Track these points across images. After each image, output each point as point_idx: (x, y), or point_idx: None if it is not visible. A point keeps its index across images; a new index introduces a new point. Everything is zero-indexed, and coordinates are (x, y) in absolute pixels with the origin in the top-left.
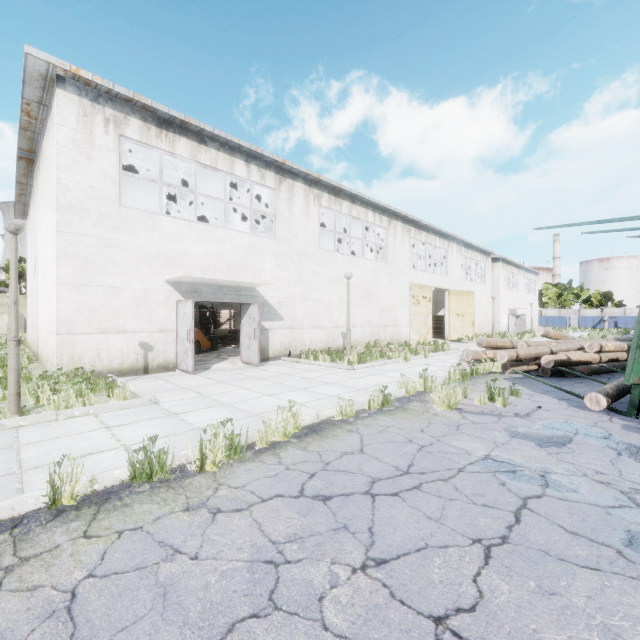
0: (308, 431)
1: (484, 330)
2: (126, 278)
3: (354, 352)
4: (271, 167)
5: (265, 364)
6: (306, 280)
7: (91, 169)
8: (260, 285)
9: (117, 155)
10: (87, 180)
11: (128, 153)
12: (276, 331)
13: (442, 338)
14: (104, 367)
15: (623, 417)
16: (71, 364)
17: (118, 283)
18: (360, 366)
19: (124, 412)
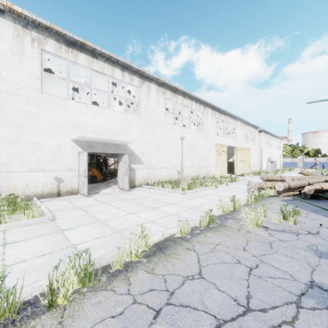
0: (156, 249)
1: (254, 169)
2: (46, 138)
3: (185, 183)
4: (136, 74)
5: (133, 190)
6: (157, 140)
7: (22, 69)
8: (129, 143)
9: (40, 61)
10: (19, 76)
11: (53, 66)
12: (139, 170)
13: (232, 174)
14: (31, 193)
15: None
16: (8, 191)
17: (40, 141)
18: (189, 191)
19: (26, 228)
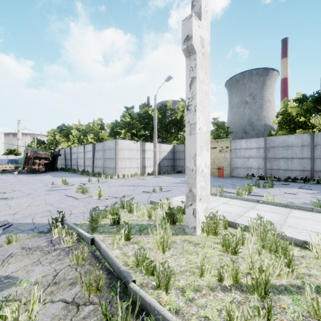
0: None
1: None
2: None
3: None
4: None
5: None
6: None
7: None
8: None
9: None
10: None
11: None
12: None
13: None
14: None
15: (20, 174)
16: None
17: None
18: None
19: None
